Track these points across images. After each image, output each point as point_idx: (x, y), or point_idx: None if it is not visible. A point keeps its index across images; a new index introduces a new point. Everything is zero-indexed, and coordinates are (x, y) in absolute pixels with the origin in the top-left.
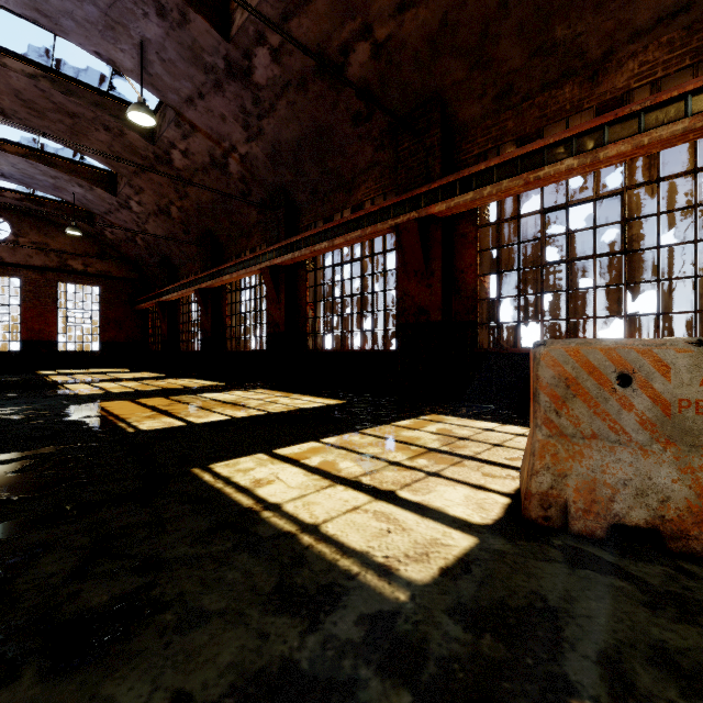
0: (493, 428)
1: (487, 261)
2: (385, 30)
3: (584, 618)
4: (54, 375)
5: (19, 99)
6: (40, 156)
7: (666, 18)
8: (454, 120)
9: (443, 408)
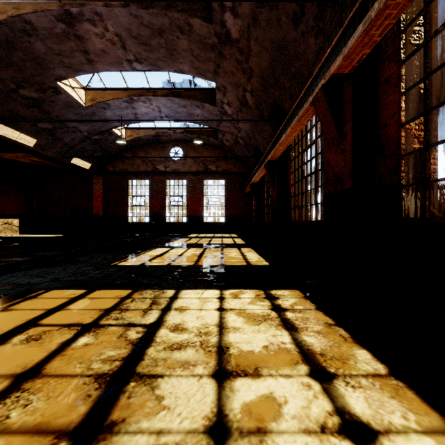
0: None
1: None
2: None
3: None
4: (187, 237)
5: (134, 38)
6: (173, 93)
7: None
8: None
9: None
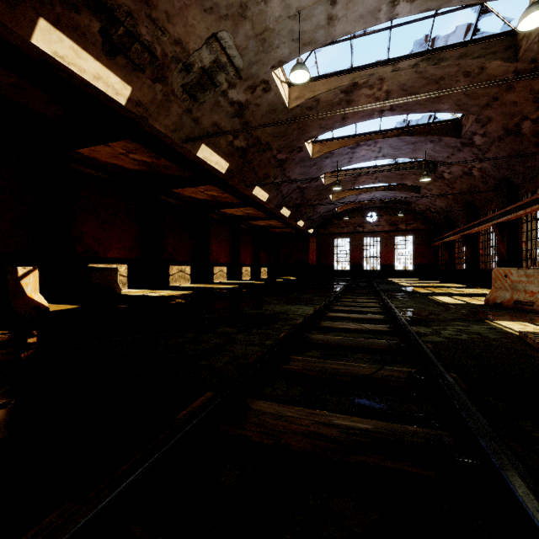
0: None
1: None
2: (534, 115)
3: (464, 305)
4: (393, 280)
5: (384, 177)
6: (389, 188)
7: None
8: None
9: None
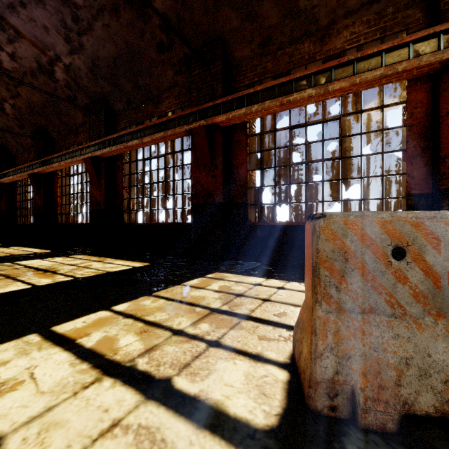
0: (261, 283)
1: (254, 161)
2: None
3: None
4: None
5: None
6: None
7: (366, 4)
8: (231, 57)
9: (224, 266)
